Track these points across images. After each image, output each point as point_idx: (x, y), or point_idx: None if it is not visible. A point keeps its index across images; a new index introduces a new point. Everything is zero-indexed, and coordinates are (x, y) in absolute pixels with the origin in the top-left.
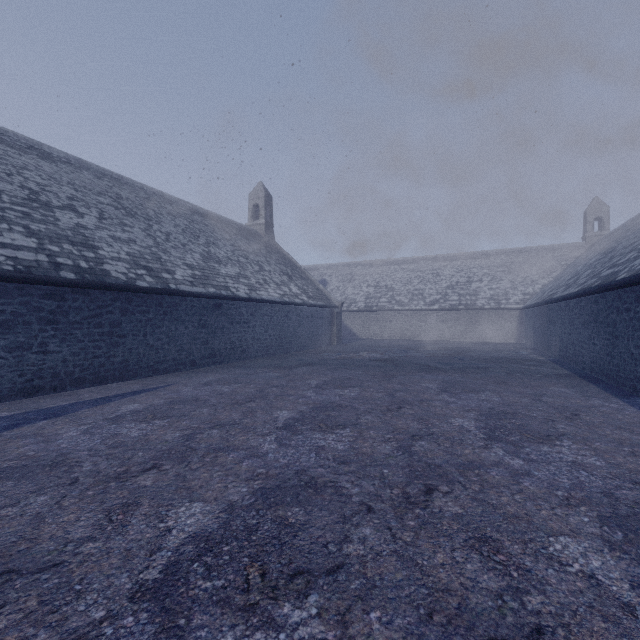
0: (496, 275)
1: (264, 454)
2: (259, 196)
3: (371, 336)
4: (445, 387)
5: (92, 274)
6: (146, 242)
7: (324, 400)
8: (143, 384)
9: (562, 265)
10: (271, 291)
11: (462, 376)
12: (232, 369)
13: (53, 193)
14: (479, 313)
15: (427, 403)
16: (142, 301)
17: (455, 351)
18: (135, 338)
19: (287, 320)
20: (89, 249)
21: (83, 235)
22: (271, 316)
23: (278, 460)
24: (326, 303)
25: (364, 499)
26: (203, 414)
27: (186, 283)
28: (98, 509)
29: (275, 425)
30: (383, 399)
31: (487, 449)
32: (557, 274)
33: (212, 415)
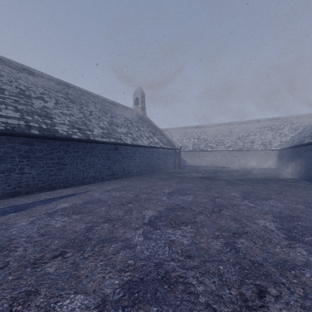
0: (264, 132)
1: (134, 246)
2: (138, 93)
3: (196, 164)
4: (245, 196)
5: (48, 131)
6: (79, 115)
7: (173, 203)
8: (74, 190)
9: (302, 126)
10: (144, 141)
11: (253, 188)
12: (123, 182)
13: (32, 91)
14: (255, 152)
15: (236, 207)
16: (75, 146)
17: (243, 173)
18: (71, 165)
19: (152, 156)
20: (48, 118)
21: (46, 111)
22: (144, 154)
23: (143, 252)
24: (172, 147)
25: (209, 300)
26: (101, 211)
27: (99, 136)
28: (7, 297)
29: (143, 221)
30: (208, 203)
31: (292, 248)
32: (300, 131)
33: (106, 212)
